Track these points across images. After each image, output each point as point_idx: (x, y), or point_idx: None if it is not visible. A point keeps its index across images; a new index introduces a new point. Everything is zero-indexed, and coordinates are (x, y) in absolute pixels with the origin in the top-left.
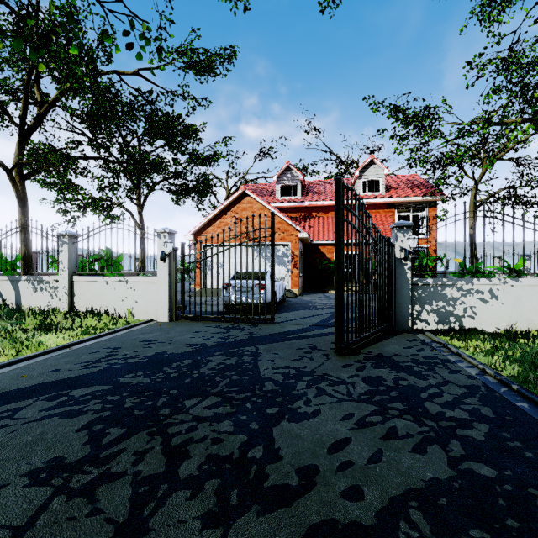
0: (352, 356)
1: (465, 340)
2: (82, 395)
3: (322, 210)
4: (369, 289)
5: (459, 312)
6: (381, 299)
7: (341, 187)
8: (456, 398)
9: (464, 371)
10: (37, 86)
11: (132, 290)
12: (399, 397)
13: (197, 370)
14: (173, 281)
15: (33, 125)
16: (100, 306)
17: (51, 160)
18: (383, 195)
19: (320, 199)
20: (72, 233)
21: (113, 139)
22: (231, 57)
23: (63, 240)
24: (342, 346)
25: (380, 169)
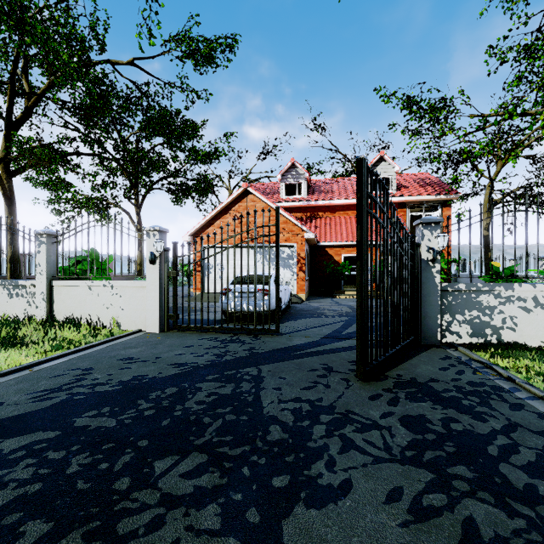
0: (378, 381)
1: (509, 357)
2: (14, 449)
3: (329, 210)
4: (394, 297)
5: (497, 323)
6: (406, 308)
7: (365, 170)
8: (541, 456)
9: (529, 406)
10: (25, 76)
11: (118, 296)
12: (459, 453)
13: (180, 404)
14: (164, 286)
15: (20, 118)
16: (82, 314)
17: (37, 154)
18: (394, 194)
19: (327, 198)
20: (51, 231)
21: (106, 133)
22: (232, 45)
23: (41, 240)
24: (366, 370)
25: (390, 166)
